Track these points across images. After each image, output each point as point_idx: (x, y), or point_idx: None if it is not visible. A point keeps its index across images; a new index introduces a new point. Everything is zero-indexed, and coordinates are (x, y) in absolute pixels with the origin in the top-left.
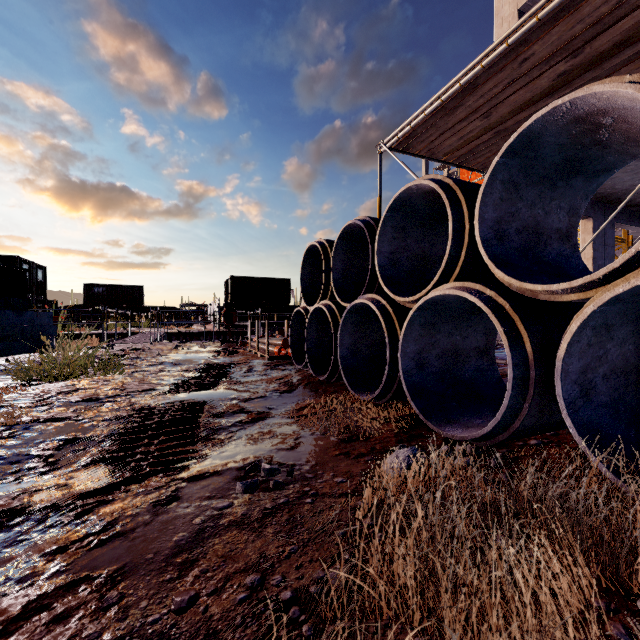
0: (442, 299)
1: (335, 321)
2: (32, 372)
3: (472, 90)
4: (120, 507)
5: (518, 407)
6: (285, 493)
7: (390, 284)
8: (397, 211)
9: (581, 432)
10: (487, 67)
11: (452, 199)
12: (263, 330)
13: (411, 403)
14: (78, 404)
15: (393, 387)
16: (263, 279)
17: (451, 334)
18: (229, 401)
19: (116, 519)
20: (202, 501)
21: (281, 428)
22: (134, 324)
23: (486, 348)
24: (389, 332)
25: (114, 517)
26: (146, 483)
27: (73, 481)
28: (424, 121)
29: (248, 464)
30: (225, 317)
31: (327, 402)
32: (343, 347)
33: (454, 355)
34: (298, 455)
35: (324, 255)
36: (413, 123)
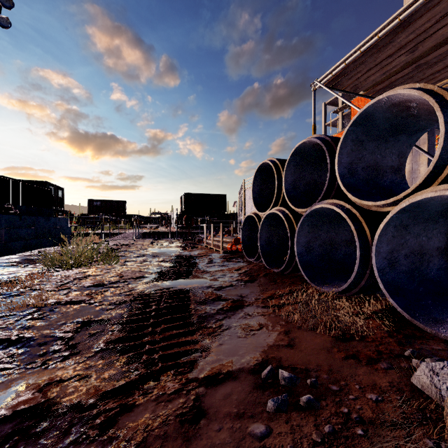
0: (427, 201)
1: (290, 224)
2: (55, 261)
3: (405, 26)
4: (144, 420)
5: None
6: (323, 415)
7: (351, 190)
8: (359, 125)
9: None
10: (426, 1)
11: (441, 102)
12: (210, 231)
13: (390, 300)
14: (89, 289)
15: (360, 283)
16: (207, 195)
17: (418, 235)
18: (206, 289)
19: (144, 441)
20: (233, 421)
21: (263, 319)
22: (120, 226)
23: (446, 248)
24: (358, 233)
25: (141, 437)
26: (162, 382)
27: (92, 371)
28: (356, 59)
29: (258, 365)
30: (186, 221)
31: (290, 292)
32: (299, 245)
33: (419, 254)
34: (303, 355)
35: (276, 170)
36: (348, 60)
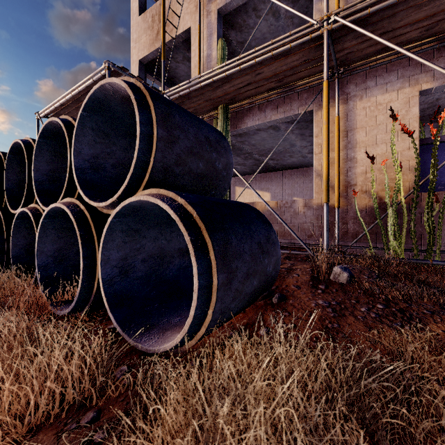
0: None
1: None
2: None
3: (81, 102)
4: None
5: (2, 260)
6: None
7: None
8: None
9: (16, 266)
10: (80, 95)
11: None
12: None
13: None
14: None
15: None
16: None
17: None
18: None
19: None
20: None
21: None
22: None
23: None
24: None
25: None
26: None
27: None
28: (61, 109)
29: None
30: None
31: None
32: None
33: None
34: None
35: None
36: (50, 109)
